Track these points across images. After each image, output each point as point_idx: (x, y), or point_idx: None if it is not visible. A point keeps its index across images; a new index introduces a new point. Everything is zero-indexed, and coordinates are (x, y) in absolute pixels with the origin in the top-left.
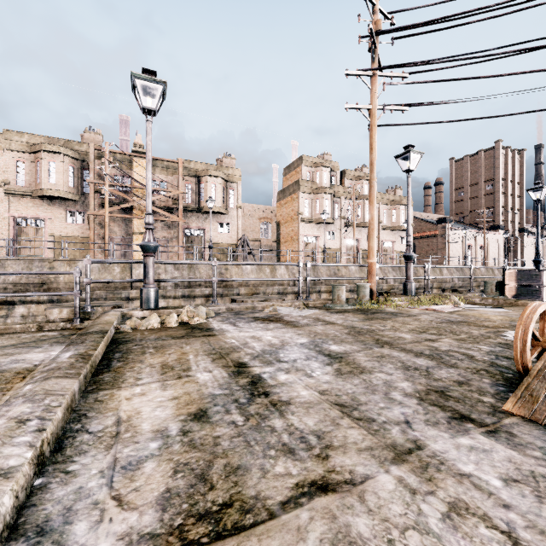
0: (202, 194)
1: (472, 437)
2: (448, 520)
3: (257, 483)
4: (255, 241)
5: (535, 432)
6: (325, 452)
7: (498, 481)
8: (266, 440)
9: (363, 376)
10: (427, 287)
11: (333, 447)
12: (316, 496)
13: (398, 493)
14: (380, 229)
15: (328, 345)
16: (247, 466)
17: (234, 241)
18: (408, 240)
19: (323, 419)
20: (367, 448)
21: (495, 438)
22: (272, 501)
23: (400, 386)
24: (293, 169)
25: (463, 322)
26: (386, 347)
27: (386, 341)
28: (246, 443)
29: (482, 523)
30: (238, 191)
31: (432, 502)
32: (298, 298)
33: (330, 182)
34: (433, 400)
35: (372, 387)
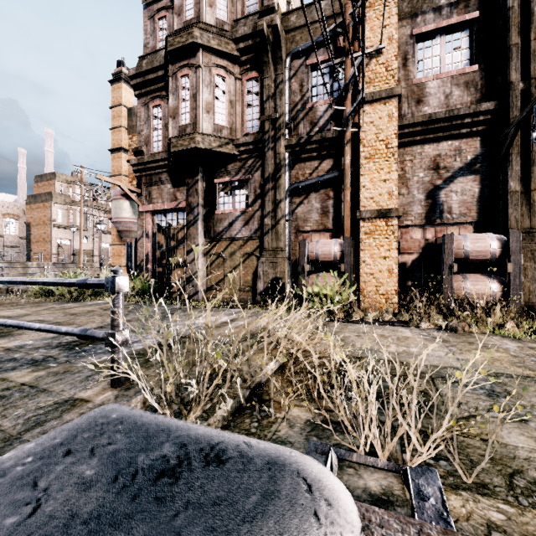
0: None
1: None
2: None
3: None
4: None
5: None
6: None
7: None
8: None
9: None
10: None
11: None
12: None
13: None
14: None
15: None
16: None
17: None
18: (101, 257)
19: None
20: None
21: None
22: None
23: None
24: (45, 180)
25: None
26: None
27: None
28: None
29: None
30: None
31: None
32: None
33: (84, 198)
34: None
35: None
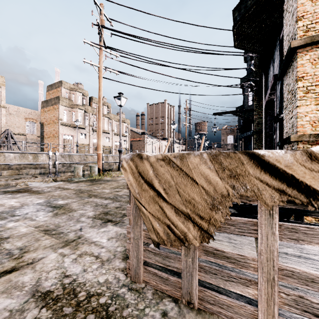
0: None
1: (107, 227)
2: (74, 260)
3: None
4: (21, 134)
5: None
6: (22, 255)
7: (106, 240)
8: None
9: (69, 214)
10: None
11: (28, 251)
12: (2, 277)
13: (56, 259)
14: (113, 135)
15: (57, 201)
16: None
17: None
18: (120, 142)
19: (30, 240)
20: (50, 246)
21: (116, 225)
22: None
23: (88, 214)
24: (54, 88)
25: None
26: (92, 197)
27: (95, 194)
28: None
29: (89, 256)
30: (2, 94)
31: (72, 256)
32: (48, 175)
33: (82, 102)
34: (100, 217)
35: (72, 218)
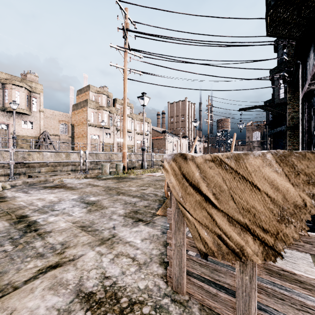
0: (6, 98)
1: (139, 227)
2: (112, 261)
3: (11, 277)
4: (55, 135)
5: (163, 220)
6: (63, 250)
7: (140, 241)
8: (26, 254)
9: (102, 211)
10: (153, 164)
11: (69, 247)
12: (49, 272)
13: (95, 257)
14: (135, 134)
15: (89, 198)
16: (7, 270)
17: (37, 135)
18: (143, 140)
19: (69, 235)
20: (88, 243)
21: (147, 225)
22: (19, 282)
23: (118, 212)
24: (83, 92)
25: (161, 180)
26: (121, 195)
27: (122, 192)
28: (11, 259)
29: (125, 257)
30: (40, 100)
31: (109, 256)
32: (80, 172)
33: (107, 104)
34: (131, 215)
35: (104, 215)
